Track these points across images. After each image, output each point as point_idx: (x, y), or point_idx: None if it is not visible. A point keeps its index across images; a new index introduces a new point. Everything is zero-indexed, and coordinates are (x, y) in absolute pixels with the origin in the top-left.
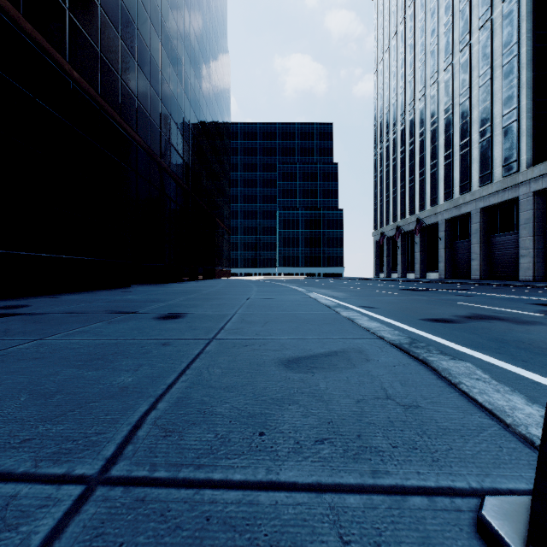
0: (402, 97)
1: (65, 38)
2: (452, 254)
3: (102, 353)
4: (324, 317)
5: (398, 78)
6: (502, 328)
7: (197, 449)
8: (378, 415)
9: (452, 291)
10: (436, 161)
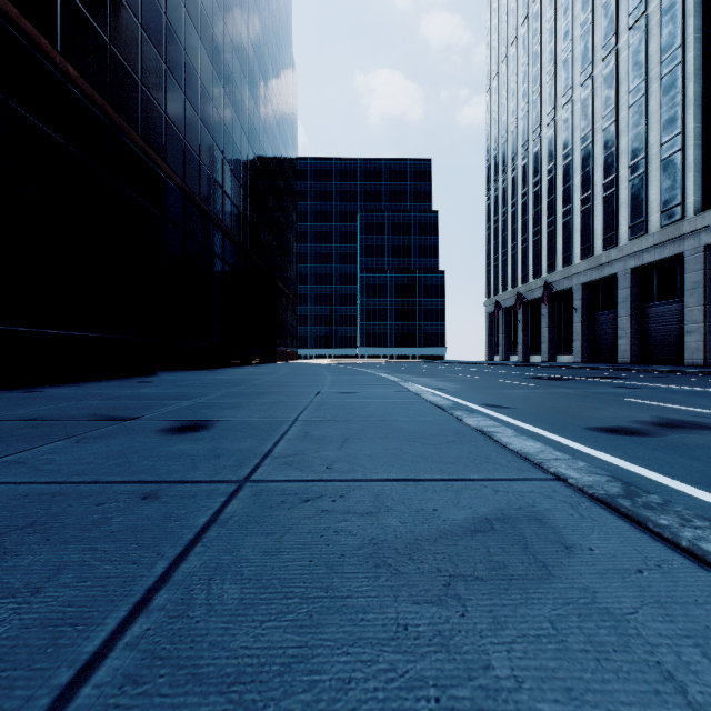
0: (525, 122)
1: (55, 17)
2: (592, 330)
3: (3, 525)
4: (439, 428)
5: (519, 97)
6: None
7: None
8: None
9: (603, 381)
10: (570, 207)
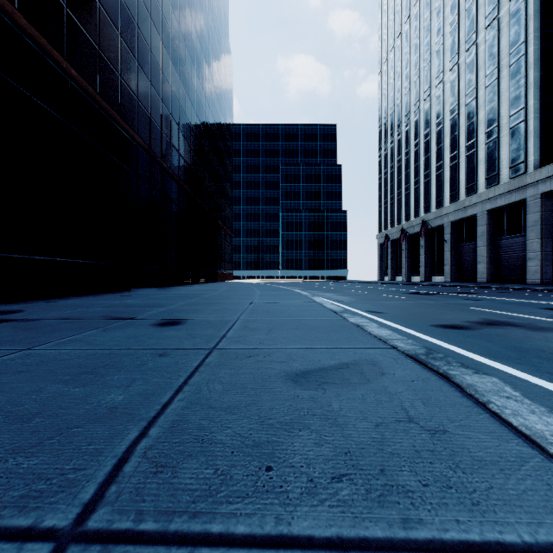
0: (407, 97)
1: (62, 34)
2: (458, 257)
3: (93, 365)
4: (331, 324)
5: (403, 78)
6: (518, 335)
7: (192, 491)
8: (401, 443)
9: (460, 295)
10: (441, 163)
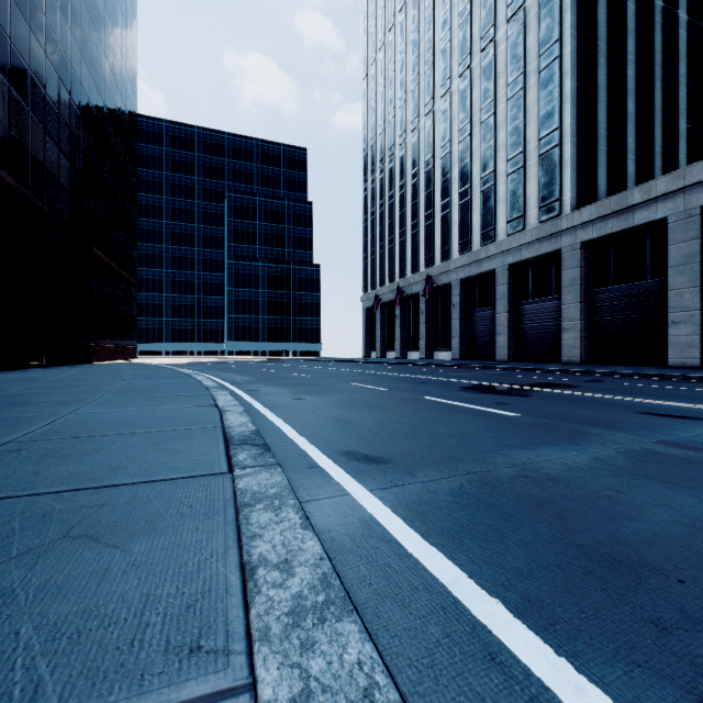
0: (403, 111)
1: None
2: (469, 326)
3: None
4: None
5: (397, 86)
6: None
7: None
8: None
9: (577, 395)
10: (449, 200)
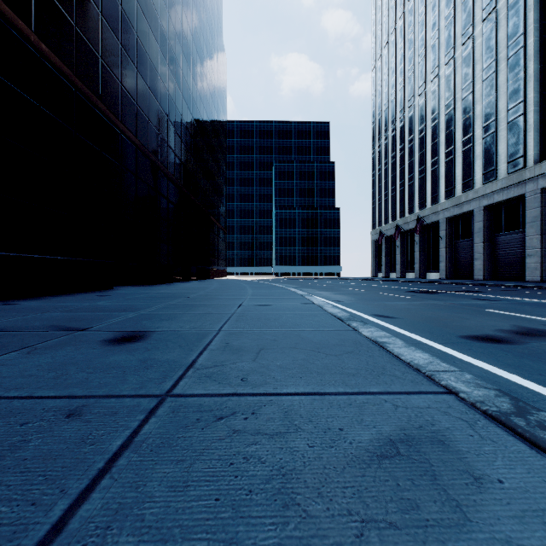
0: (402, 93)
1: (30, 3)
2: (454, 253)
3: None
4: (340, 339)
5: (397, 74)
6: None
7: None
8: None
9: (466, 294)
10: (437, 159)
